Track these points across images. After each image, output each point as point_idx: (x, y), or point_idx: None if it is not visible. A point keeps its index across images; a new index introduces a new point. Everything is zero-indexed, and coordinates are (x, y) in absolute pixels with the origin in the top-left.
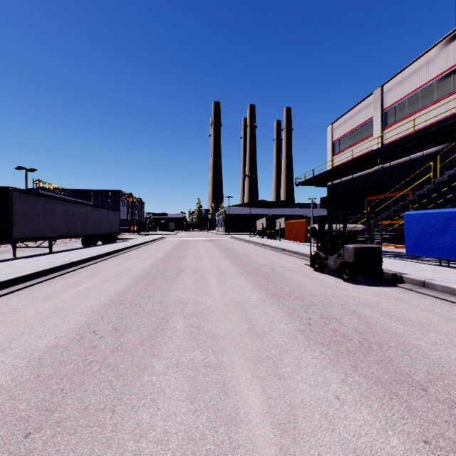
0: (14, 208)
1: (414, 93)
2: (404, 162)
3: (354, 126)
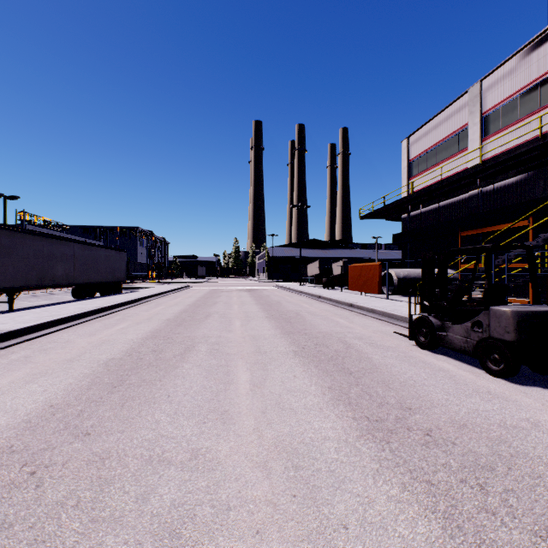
0: None
1: (530, 87)
2: (515, 182)
3: (440, 138)
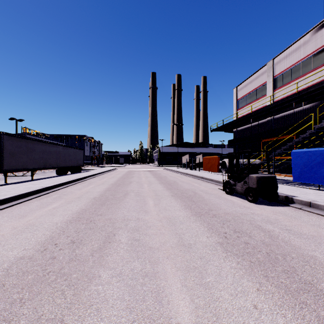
0: (4, 147)
1: (296, 64)
2: (289, 114)
3: (252, 88)
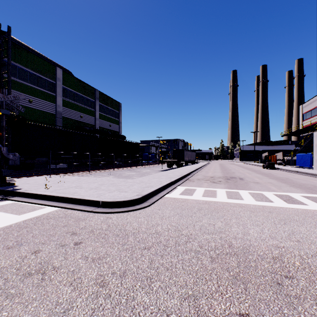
0: (184, 154)
1: None
2: None
3: (311, 108)
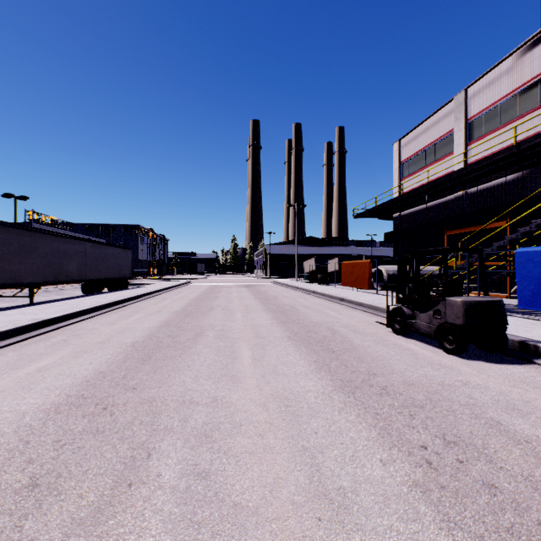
0: None
1: (510, 96)
2: (496, 185)
3: (428, 142)
